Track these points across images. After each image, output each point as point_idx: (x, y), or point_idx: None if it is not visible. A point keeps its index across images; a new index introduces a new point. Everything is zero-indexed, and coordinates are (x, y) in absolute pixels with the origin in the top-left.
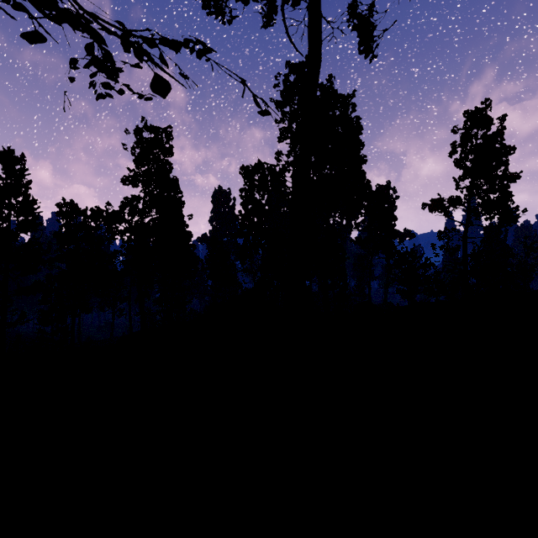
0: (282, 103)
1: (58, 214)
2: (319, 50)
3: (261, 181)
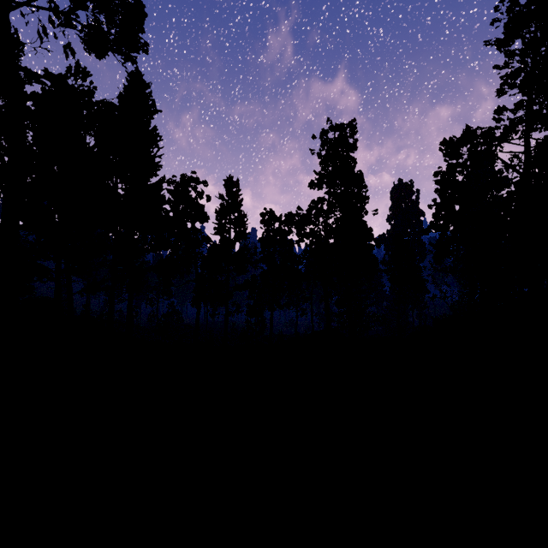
0: (507, 39)
1: (261, 222)
2: None
3: (469, 154)
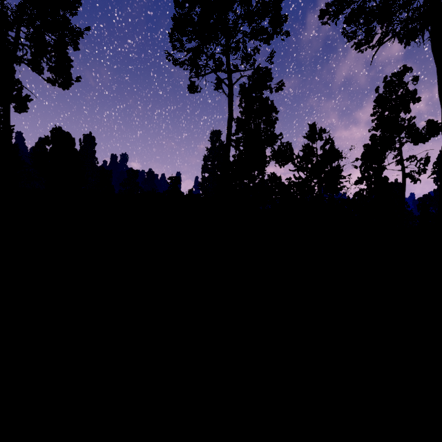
0: None
1: None
2: (404, 183)
3: None
